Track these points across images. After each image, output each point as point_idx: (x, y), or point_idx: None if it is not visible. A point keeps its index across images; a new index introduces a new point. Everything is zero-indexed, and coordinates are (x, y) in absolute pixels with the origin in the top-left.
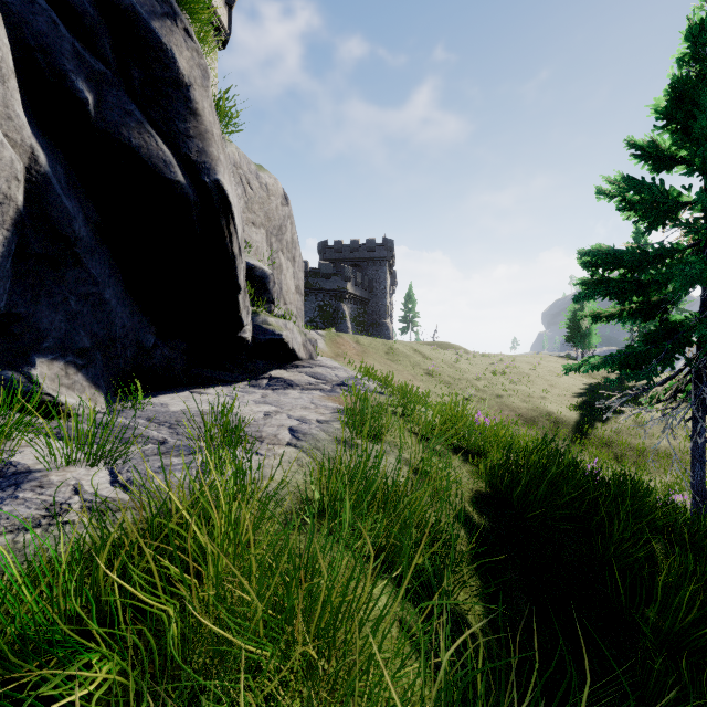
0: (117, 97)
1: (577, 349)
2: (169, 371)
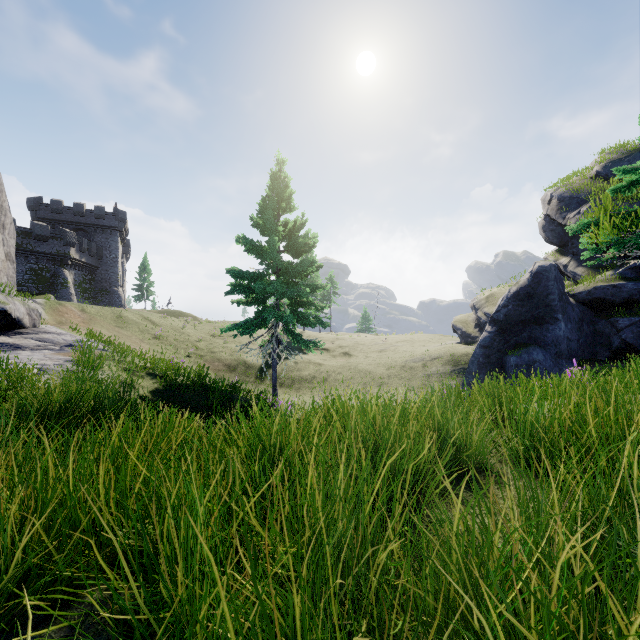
0: None
1: None
2: None
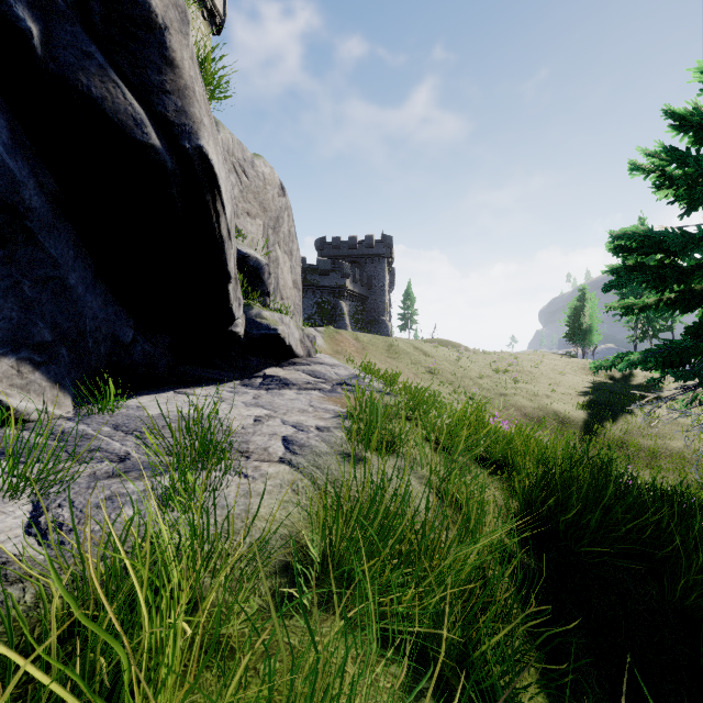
0: (72, 34)
1: (577, 347)
2: (152, 369)
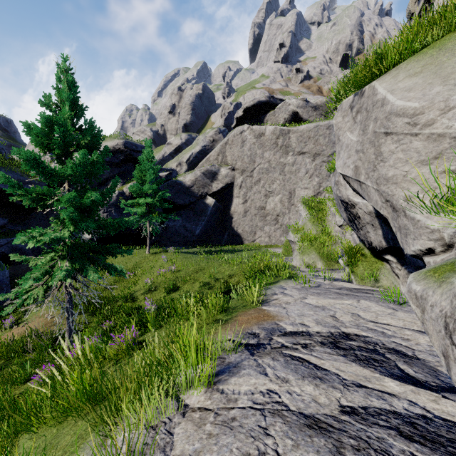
0: None
1: None
2: None
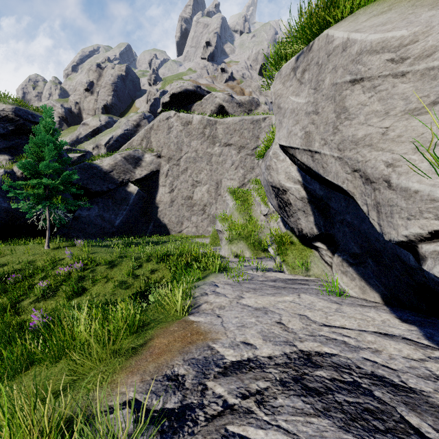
0: None
1: None
2: None
